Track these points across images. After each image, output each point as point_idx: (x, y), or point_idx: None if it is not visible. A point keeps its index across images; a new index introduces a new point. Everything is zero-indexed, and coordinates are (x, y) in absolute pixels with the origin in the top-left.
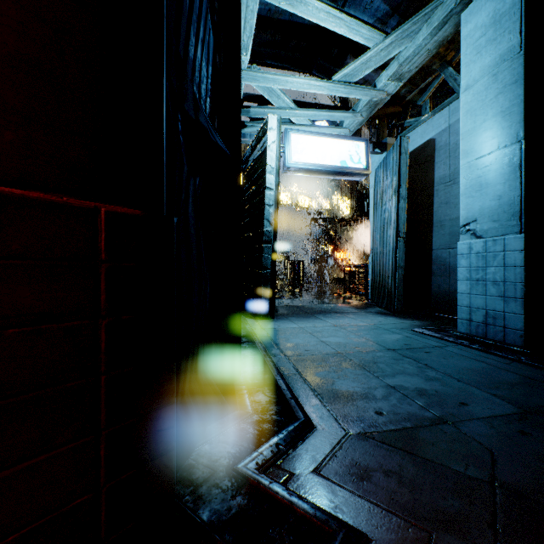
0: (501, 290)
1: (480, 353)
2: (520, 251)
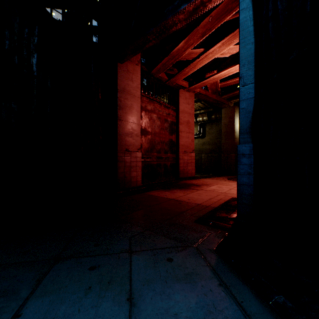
0: None
1: None
2: None
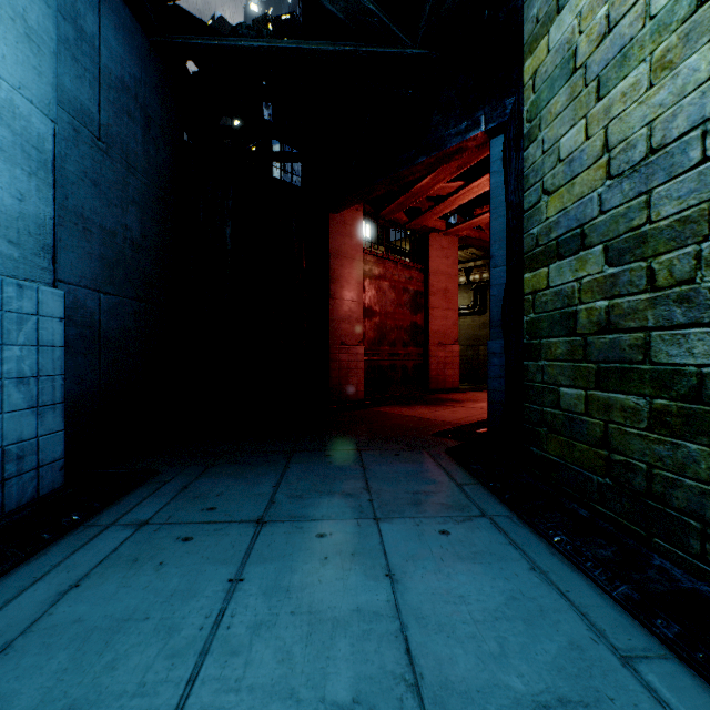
0: (35, 393)
1: (128, 500)
2: (62, 319)
